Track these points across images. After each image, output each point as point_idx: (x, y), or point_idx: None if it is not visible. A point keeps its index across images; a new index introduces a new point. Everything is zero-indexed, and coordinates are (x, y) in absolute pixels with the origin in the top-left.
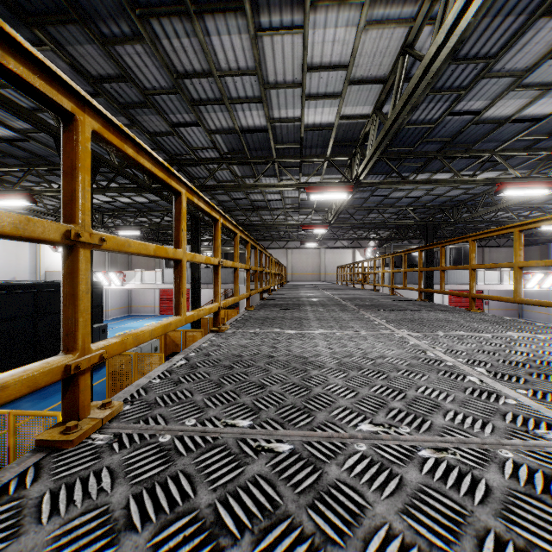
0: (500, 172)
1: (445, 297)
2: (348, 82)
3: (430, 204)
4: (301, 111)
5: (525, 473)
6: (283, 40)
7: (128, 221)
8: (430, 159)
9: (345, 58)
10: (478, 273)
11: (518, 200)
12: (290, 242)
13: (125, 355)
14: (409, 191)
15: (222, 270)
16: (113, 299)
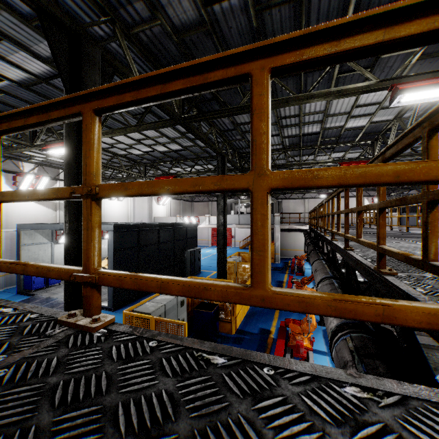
0: None
1: None
2: (379, 109)
3: None
4: (345, 123)
5: None
6: (344, 99)
7: None
8: None
9: (379, 100)
10: None
11: None
12: (307, 194)
13: (231, 263)
14: None
15: None
16: None
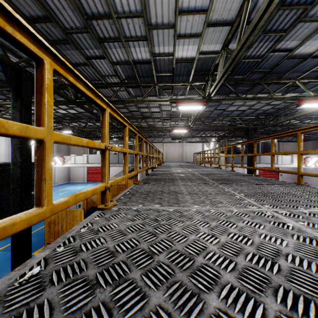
0: (297, 94)
1: (256, 172)
2: (206, 24)
3: (251, 115)
4: (173, 48)
5: None
6: None
7: (66, 125)
8: (255, 84)
9: (205, 4)
10: (278, 157)
11: (308, 111)
12: (165, 139)
13: None
14: (239, 106)
15: None
16: (58, 173)
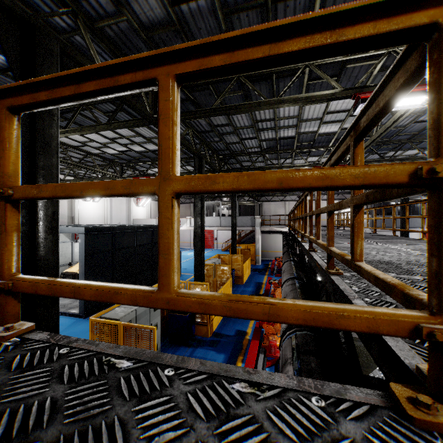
0: None
1: None
2: (348, 116)
3: None
4: (318, 129)
5: (406, 255)
6: (316, 105)
7: None
8: (403, 143)
9: (348, 107)
10: None
11: None
12: (287, 196)
13: (209, 265)
14: None
15: (244, 217)
16: None
